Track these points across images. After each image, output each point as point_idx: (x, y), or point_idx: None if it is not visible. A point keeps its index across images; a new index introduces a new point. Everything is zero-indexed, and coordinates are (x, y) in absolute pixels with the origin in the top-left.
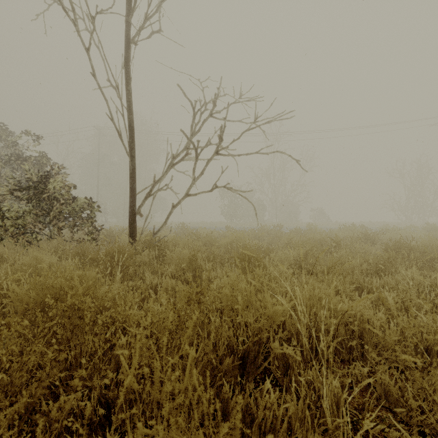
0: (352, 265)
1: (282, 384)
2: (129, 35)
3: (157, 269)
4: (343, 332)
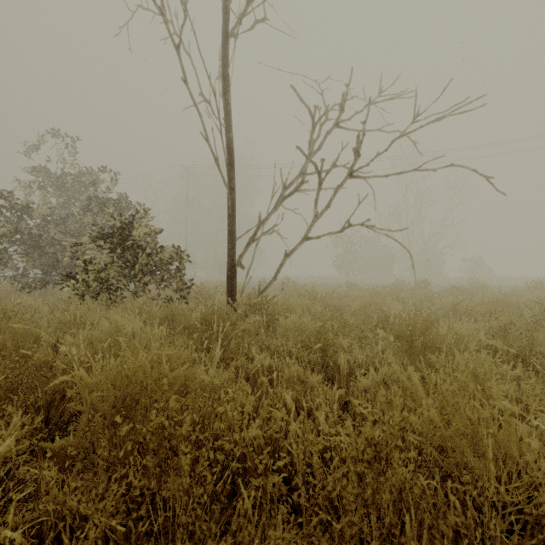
0: None
1: None
2: (228, 27)
3: (268, 343)
4: None
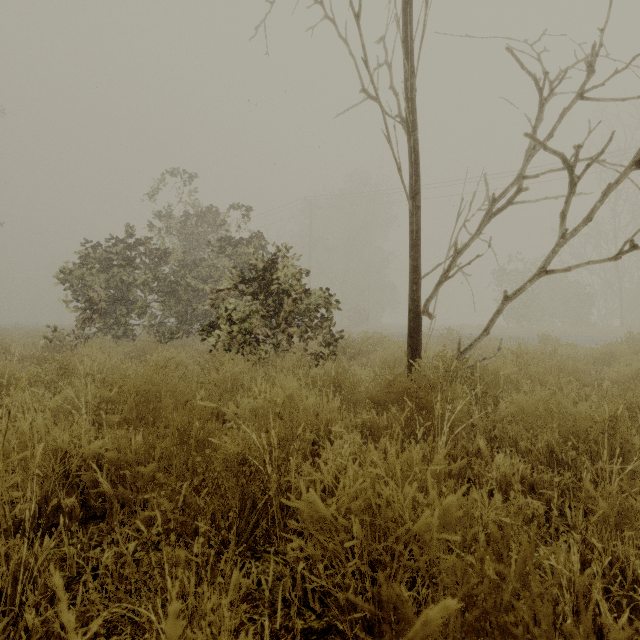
0: None
1: None
2: None
3: (498, 433)
4: None
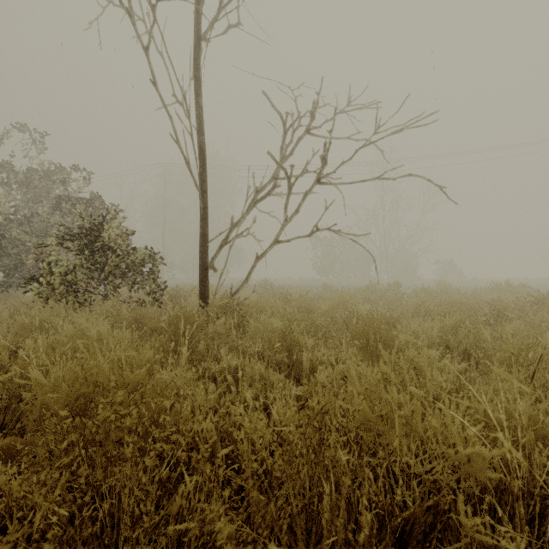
0: (548, 351)
1: None
2: (200, 30)
3: (237, 344)
4: None
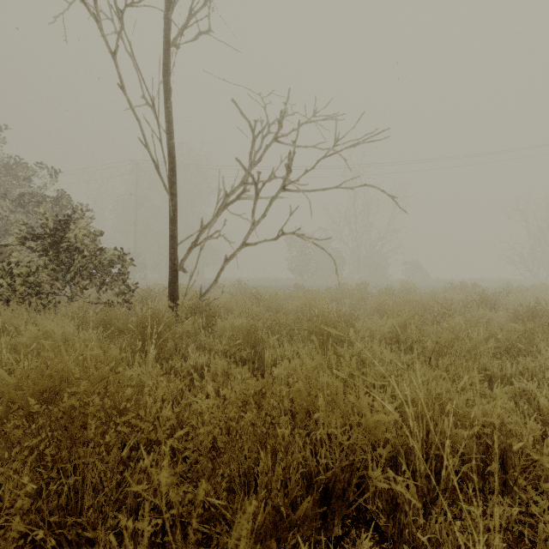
0: (474, 342)
1: (386, 530)
2: (169, 36)
3: (205, 343)
4: (474, 448)
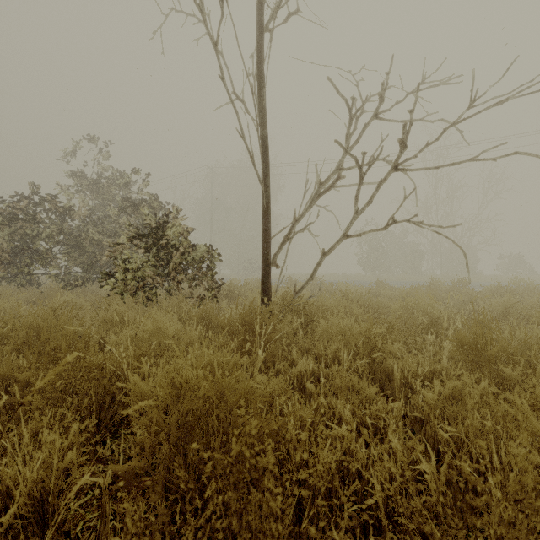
0: None
1: None
2: (263, 22)
3: (308, 346)
4: None
